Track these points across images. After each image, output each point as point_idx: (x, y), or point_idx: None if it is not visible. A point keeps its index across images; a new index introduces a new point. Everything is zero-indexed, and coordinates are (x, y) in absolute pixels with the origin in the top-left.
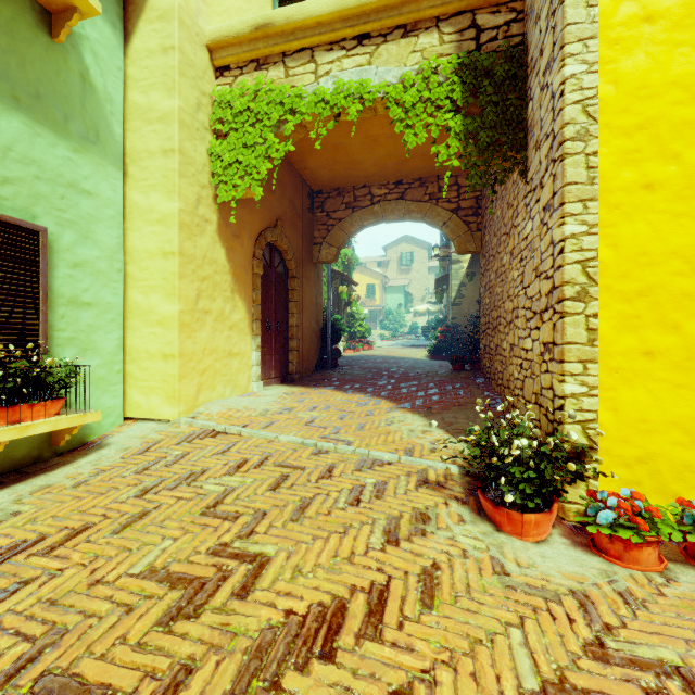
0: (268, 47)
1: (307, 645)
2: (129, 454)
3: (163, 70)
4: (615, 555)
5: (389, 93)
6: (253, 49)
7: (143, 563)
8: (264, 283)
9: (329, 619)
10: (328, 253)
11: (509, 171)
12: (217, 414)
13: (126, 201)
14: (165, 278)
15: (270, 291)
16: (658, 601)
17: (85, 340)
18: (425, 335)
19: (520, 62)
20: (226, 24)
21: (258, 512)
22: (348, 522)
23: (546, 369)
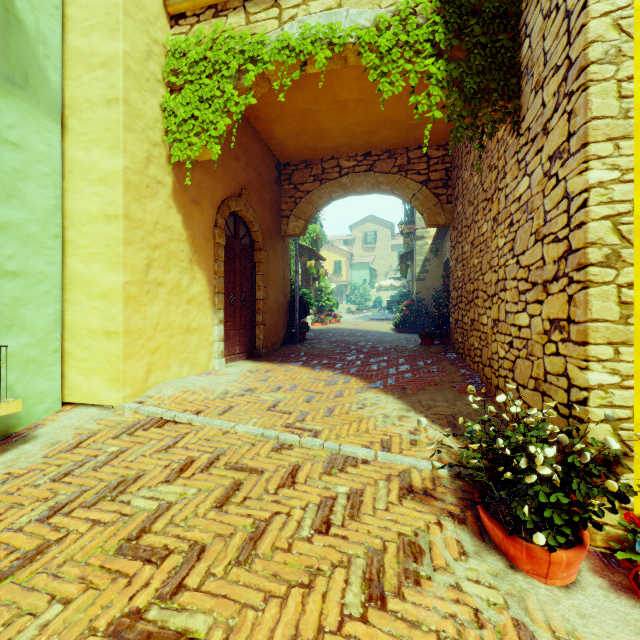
0: None
1: None
2: (55, 451)
3: (106, 8)
4: None
5: (361, 38)
6: None
7: None
8: (228, 255)
9: None
10: (296, 226)
11: (500, 121)
12: (169, 397)
13: (65, 158)
14: (108, 245)
15: (235, 263)
16: None
17: (9, 315)
18: (389, 308)
19: None
20: None
21: (195, 546)
22: (314, 565)
23: (555, 351)
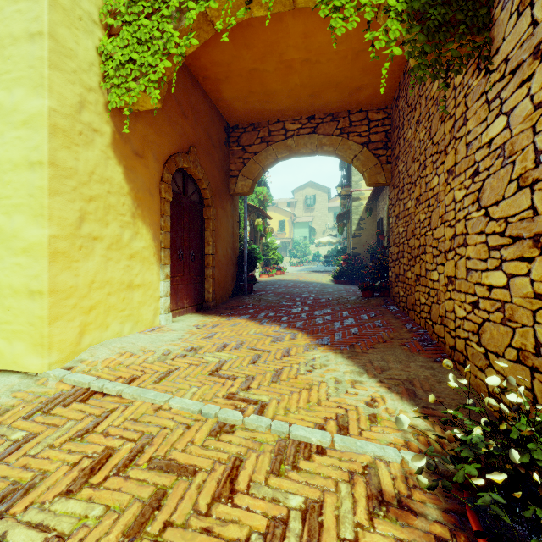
0: None
1: None
2: None
3: None
4: None
5: None
6: None
7: None
8: (176, 211)
9: None
10: (244, 185)
11: (468, 57)
12: (103, 361)
13: None
14: (31, 194)
15: (183, 219)
16: None
17: None
18: (327, 261)
19: None
20: None
21: None
22: None
23: None
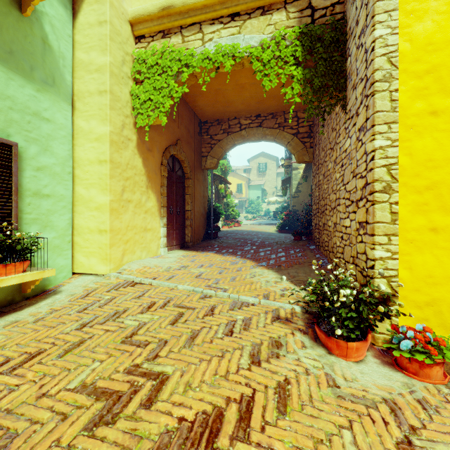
0: (171, 22)
1: (194, 446)
2: (75, 298)
3: (99, 36)
4: (412, 371)
5: (252, 53)
6: (160, 23)
7: (78, 380)
8: (168, 182)
9: (210, 424)
10: (211, 162)
11: (334, 105)
12: (136, 270)
13: (74, 126)
14: (100, 178)
15: (173, 187)
16: (446, 407)
17: (45, 220)
18: (274, 216)
19: (342, 31)
20: (142, 6)
21: (162, 340)
22: (224, 348)
23: (361, 240)
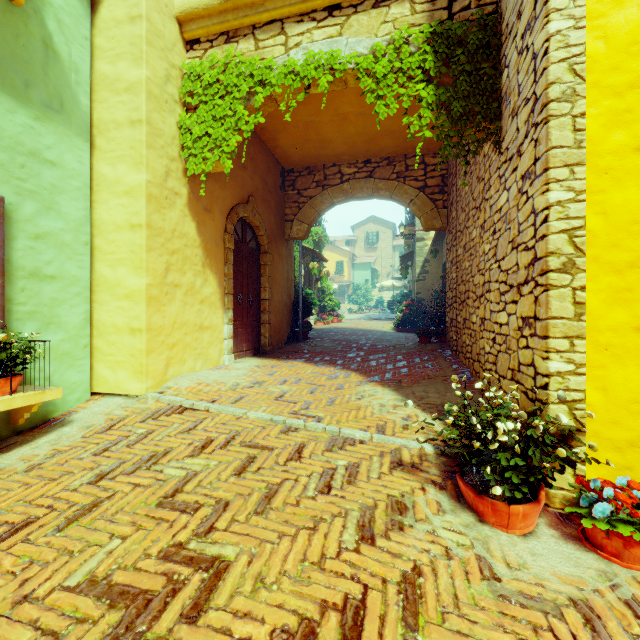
0: (238, 19)
1: None
2: (91, 432)
3: (130, 39)
4: (612, 552)
5: (360, 64)
6: (223, 21)
7: (83, 570)
8: (236, 258)
9: None
10: (299, 230)
11: (483, 141)
12: (186, 388)
13: (93, 173)
14: (132, 251)
15: (243, 266)
16: None
17: (48, 314)
18: (390, 308)
19: (494, 30)
20: None
21: (220, 502)
22: (318, 515)
23: (526, 345)
